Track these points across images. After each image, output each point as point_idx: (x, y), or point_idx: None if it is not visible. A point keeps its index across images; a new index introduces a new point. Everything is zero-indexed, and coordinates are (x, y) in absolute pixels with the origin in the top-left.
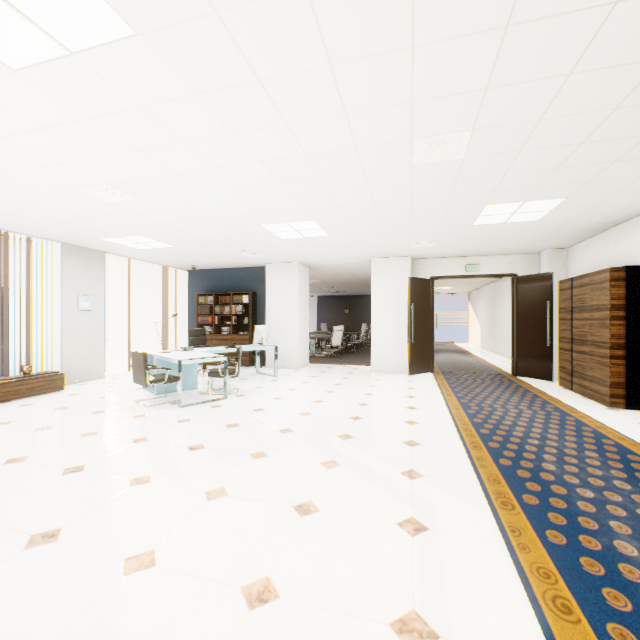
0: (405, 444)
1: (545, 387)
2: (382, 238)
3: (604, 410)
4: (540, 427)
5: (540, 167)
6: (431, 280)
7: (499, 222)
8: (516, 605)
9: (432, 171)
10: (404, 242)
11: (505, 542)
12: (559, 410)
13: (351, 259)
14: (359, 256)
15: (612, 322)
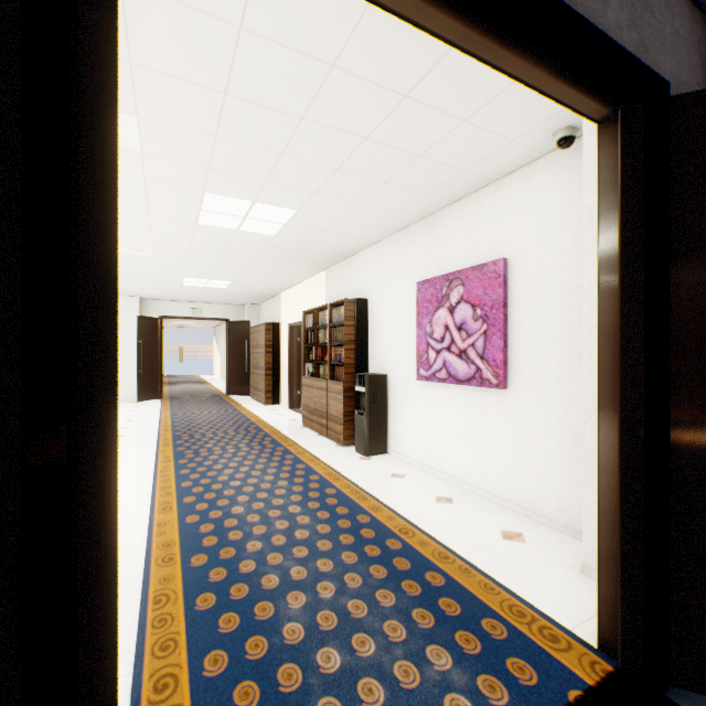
0: None
1: (242, 399)
2: None
3: (261, 407)
4: (215, 418)
5: (205, 268)
6: (161, 319)
7: (201, 286)
8: (149, 465)
9: (136, 258)
10: (130, 287)
11: (156, 454)
12: (236, 409)
13: None
14: None
15: (267, 355)
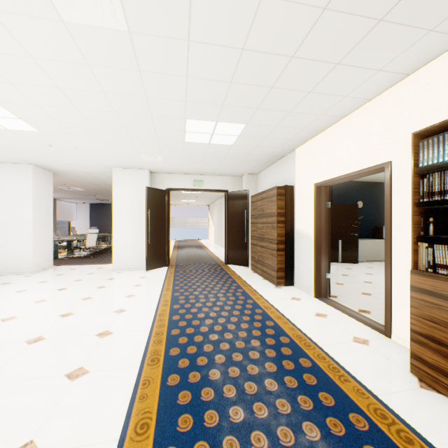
0: (66, 378)
1: (243, 272)
2: (108, 144)
3: (273, 289)
4: (226, 316)
5: (216, 76)
6: (167, 191)
7: (205, 142)
8: None
9: (102, 46)
10: (133, 153)
11: None
12: (245, 294)
13: (93, 166)
14: (99, 164)
15: (278, 225)
